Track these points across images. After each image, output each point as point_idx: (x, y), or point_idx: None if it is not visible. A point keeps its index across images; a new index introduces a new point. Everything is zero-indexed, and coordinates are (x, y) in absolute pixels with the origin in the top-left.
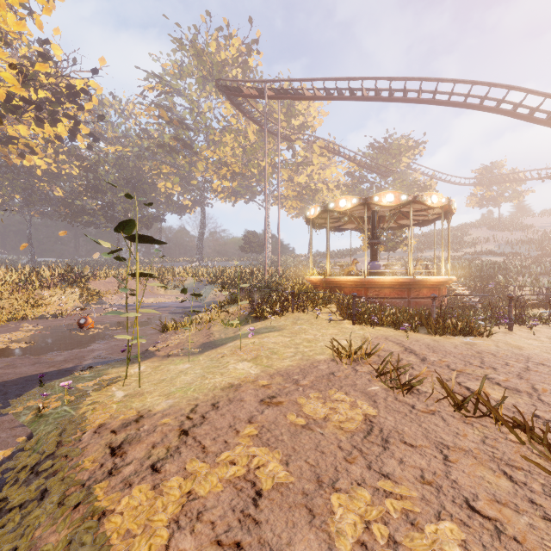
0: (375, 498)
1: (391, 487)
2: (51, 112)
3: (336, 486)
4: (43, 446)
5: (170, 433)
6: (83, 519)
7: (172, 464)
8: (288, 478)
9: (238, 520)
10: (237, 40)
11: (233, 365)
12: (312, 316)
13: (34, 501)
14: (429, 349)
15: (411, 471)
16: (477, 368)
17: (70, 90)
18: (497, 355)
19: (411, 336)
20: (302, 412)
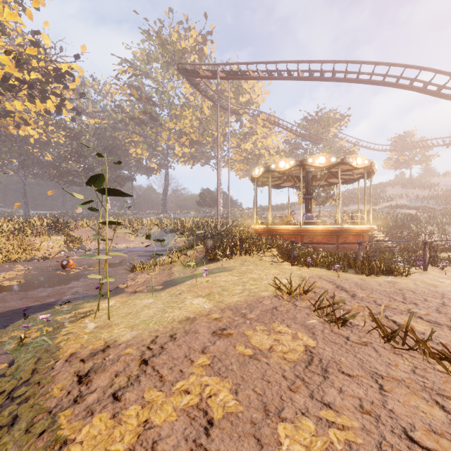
0: (319, 428)
1: (333, 417)
2: (41, 90)
3: (281, 416)
4: (21, 373)
5: (132, 362)
6: (45, 448)
7: (132, 392)
8: (238, 407)
9: (191, 450)
10: (194, 31)
11: (190, 300)
12: (256, 258)
13: (5, 427)
14: (357, 287)
15: (351, 400)
16: (400, 303)
17: (57, 72)
18: (416, 291)
19: (341, 275)
20: (249, 343)
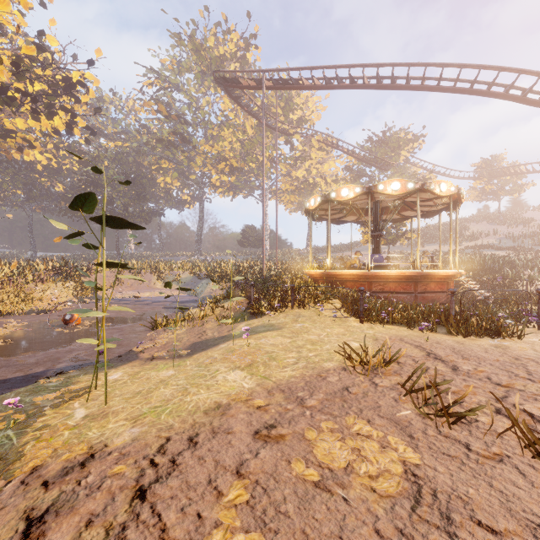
0: None
1: None
2: (47, 104)
3: None
4: None
5: (120, 494)
6: None
7: None
8: None
9: None
10: (235, 34)
11: (223, 374)
12: (314, 312)
13: None
14: (456, 354)
15: None
16: (527, 381)
17: (66, 83)
18: (539, 361)
19: (428, 336)
20: (313, 455)
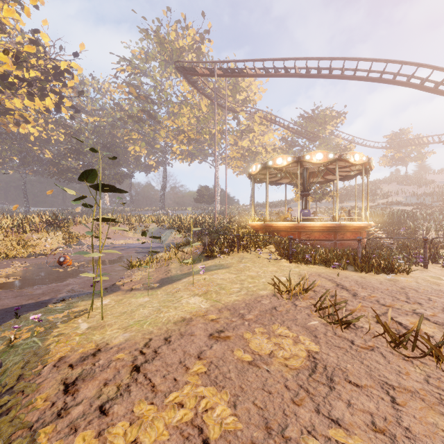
0: None
1: (343, 437)
2: (40, 88)
3: (285, 435)
4: (6, 378)
5: (123, 369)
6: None
7: (121, 405)
8: (236, 424)
9: None
10: (192, 30)
11: (186, 299)
12: (254, 255)
13: None
14: (358, 285)
15: (361, 416)
16: (404, 303)
17: (56, 71)
18: (418, 290)
19: (340, 273)
20: (248, 347)
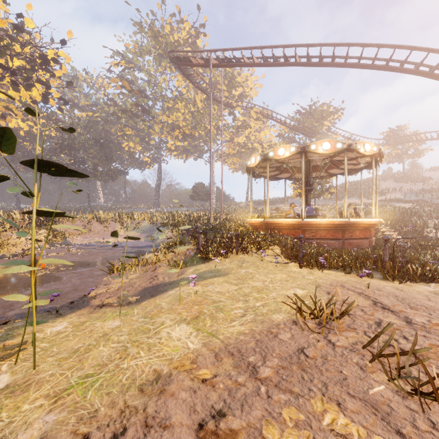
0: None
1: None
2: (25, 77)
3: None
4: None
5: None
6: None
7: None
8: None
9: None
10: (187, 24)
11: (168, 330)
12: (256, 258)
13: None
14: (402, 303)
15: None
16: None
17: (42, 60)
18: None
19: (367, 282)
20: None
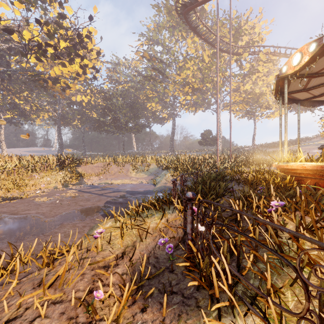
0: None
1: None
2: (68, 54)
3: None
4: None
5: None
6: None
7: None
8: None
9: None
10: None
11: None
12: None
13: None
14: None
15: None
16: None
17: (80, 39)
18: None
19: None
20: None
